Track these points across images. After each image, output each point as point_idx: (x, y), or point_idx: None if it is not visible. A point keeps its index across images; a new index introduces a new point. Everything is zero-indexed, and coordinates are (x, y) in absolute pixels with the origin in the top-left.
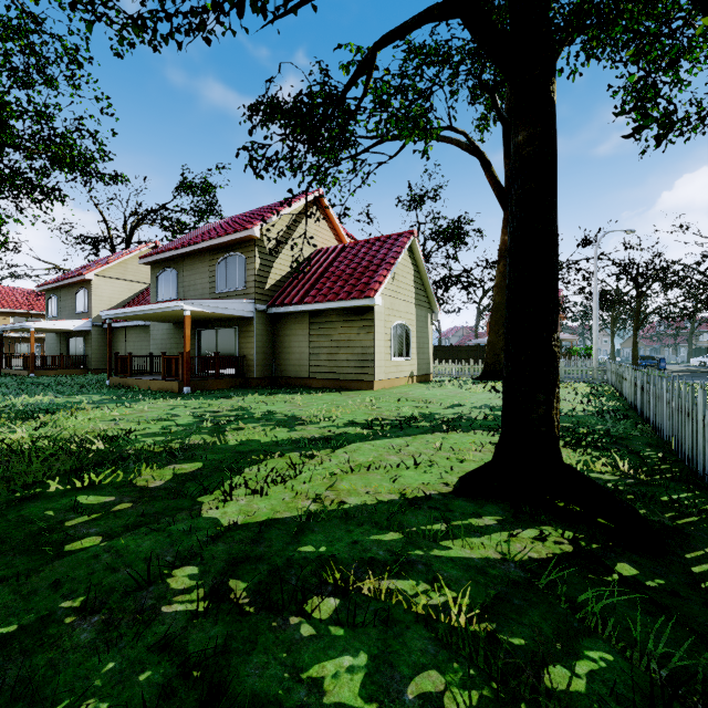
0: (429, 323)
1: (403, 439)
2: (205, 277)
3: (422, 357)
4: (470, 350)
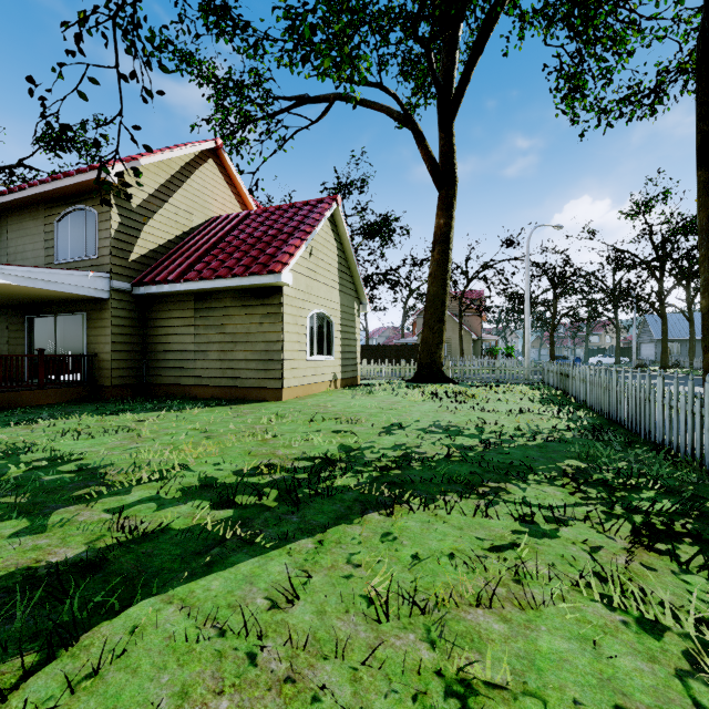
0: (356, 315)
1: (290, 557)
2: (38, 240)
3: (347, 357)
4: (398, 349)
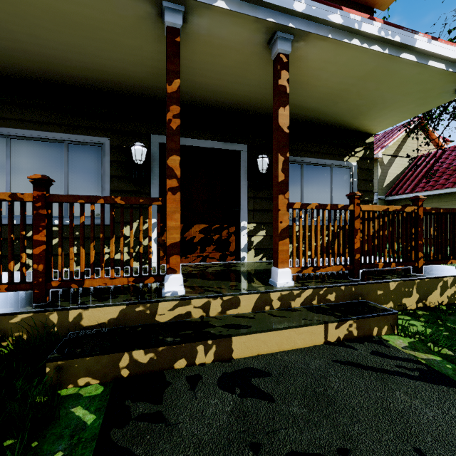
0: None
1: None
2: None
3: None
4: None
